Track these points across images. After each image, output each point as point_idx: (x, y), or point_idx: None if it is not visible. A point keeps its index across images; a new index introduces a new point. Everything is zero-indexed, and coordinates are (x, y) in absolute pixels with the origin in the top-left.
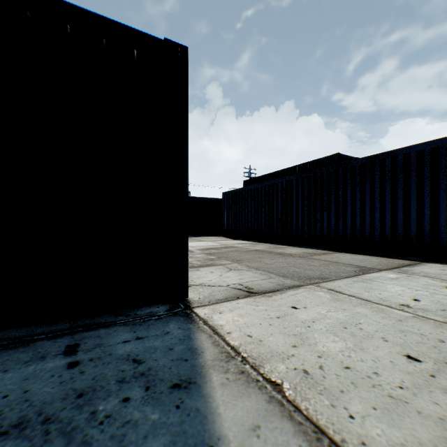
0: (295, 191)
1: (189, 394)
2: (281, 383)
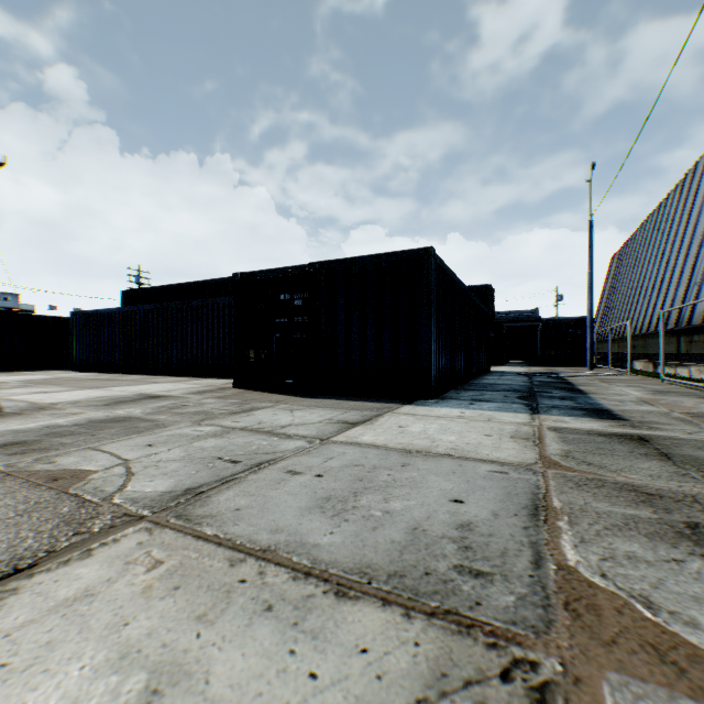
0: (152, 321)
1: None
2: (31, 401)
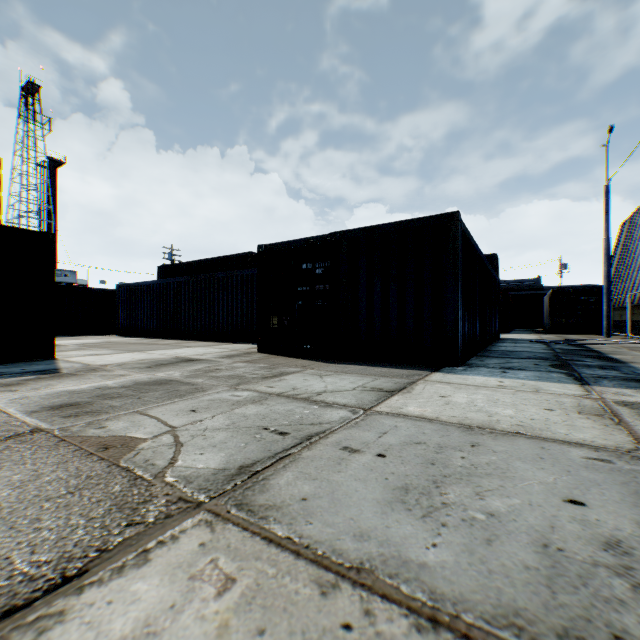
0: (184, 292)
1: (53, 364)
2: (84, 362)
